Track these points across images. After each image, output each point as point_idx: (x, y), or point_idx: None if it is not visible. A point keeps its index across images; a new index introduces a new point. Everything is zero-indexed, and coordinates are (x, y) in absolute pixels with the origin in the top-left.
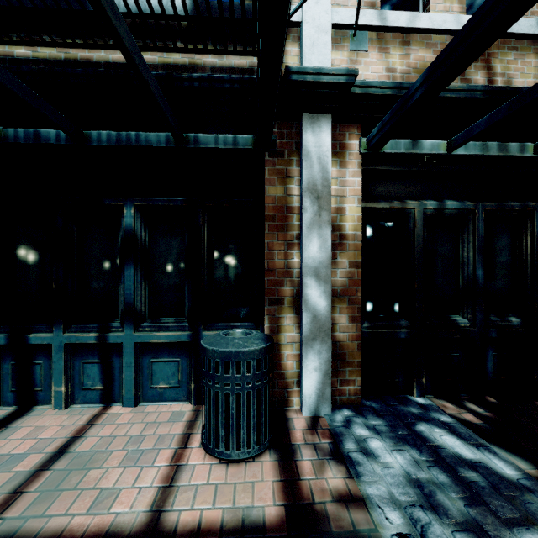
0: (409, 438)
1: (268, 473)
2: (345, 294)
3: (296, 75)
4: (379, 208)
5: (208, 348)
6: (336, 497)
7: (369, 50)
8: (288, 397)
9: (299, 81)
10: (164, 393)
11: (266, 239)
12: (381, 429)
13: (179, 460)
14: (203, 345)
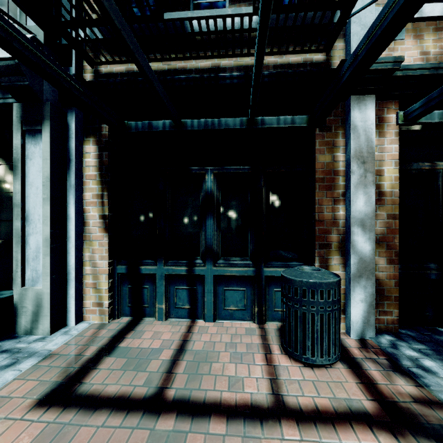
0: None
1: (347, 377)
2: (384, 241)
3: None
4: (410, 169)
5: (294, 279)
6: (415, 399)
7: (405, 39)
8: None
9: None
10: (233, 314)
11: (317, 196)
12: (427, 352)
13: (271, 362)
14: (288, 277)
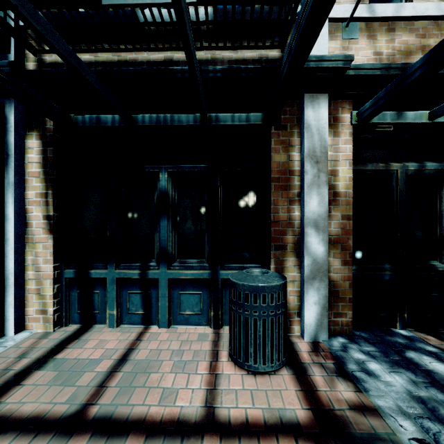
0: (402, 363)
1: (289, 384)
2: (338, 242)
3: None
4: (366, 170)
5: (238, 283)
6: (351, 406)
7: (359, 38)
8: (290, 325)
9: (303, 68)
10: (189, 319)
11: (272, 196)
12: (375, 354)
13: (215, 370)
14: (232, 280)
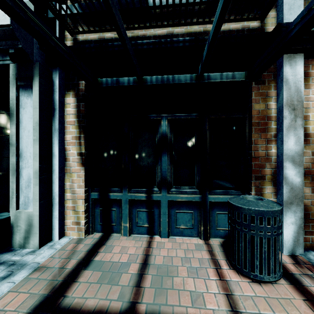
0: None
1: (292, 293)
2: (309, 174)
3: (284, 28)
4: None
5: (243, 207)
6: None
7: None
8: None
9: None
10: (183, 231)
11: (253, 137)
12: None
13: (222, 276)
14: (236, 205)
